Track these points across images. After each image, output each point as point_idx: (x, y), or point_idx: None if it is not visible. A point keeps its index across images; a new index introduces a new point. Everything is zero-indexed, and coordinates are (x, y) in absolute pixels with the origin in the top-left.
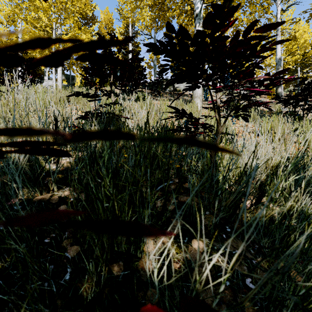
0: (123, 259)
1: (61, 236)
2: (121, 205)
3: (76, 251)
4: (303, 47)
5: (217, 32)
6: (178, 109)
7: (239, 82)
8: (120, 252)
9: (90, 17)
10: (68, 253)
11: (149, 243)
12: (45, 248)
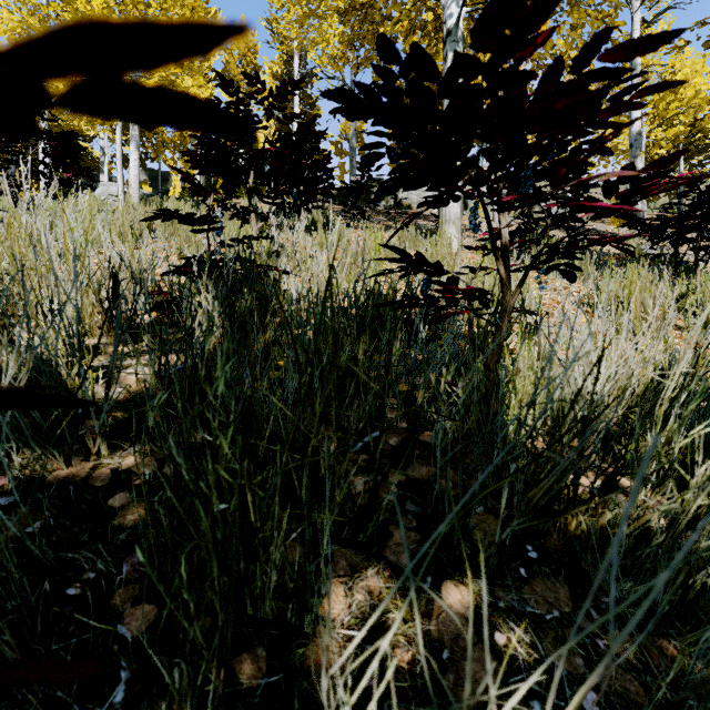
0: (267, 639)
1: (111, 577)
2: (261, 502)
3: (147, 619)
4: (692, 106)
5: (507, 60)
6: (408, 253)
7: (553, 186)
8: (260, 620)
9: None
10: (125, 625)
11: (334, 595)
12: (65, 614)
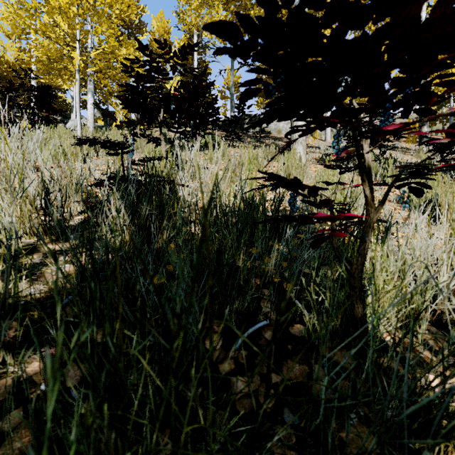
0: None
1: None
2: None
3: None
4: None
5: None
6: (285, 178)
7: (403, 116)
8: None
9: (136, 25)
10: None
11: None
12: None
